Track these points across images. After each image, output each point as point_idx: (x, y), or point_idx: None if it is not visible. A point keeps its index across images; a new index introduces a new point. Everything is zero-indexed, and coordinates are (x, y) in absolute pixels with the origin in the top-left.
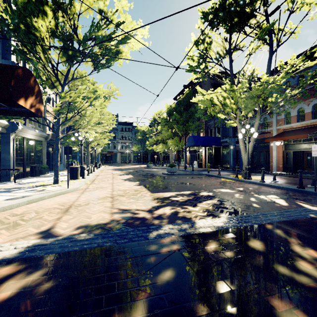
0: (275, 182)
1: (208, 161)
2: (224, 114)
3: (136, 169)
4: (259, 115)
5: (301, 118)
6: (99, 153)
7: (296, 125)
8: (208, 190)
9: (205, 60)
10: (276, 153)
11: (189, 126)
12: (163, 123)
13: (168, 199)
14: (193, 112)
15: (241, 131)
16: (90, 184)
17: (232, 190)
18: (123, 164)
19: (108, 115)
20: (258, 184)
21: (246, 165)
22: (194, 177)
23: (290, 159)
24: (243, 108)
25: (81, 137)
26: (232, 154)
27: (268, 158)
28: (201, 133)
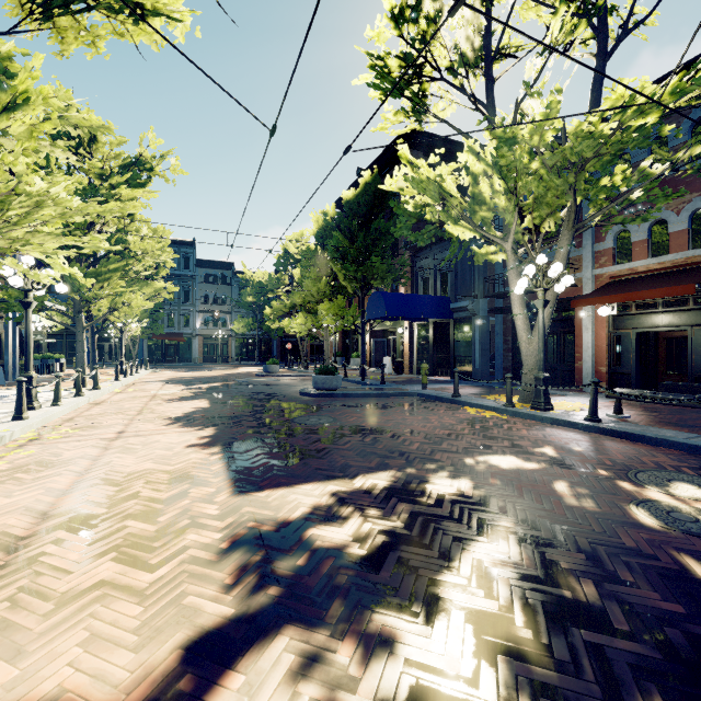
0: (621, 418)
1: (419, 358)
2: (474, 225)
3: (234, 378)
4: (569, 230)
5: (659, 247)
6: (143, 337)
7: (647, 264)
8: (450, 466)
9: (420, 72)
10: (591, 338)
11: (374, 267)
12: (307, 261)
13: (295, 541)
14: (382, 235)
15: (527, 272)
16: (23, 443)
17: (530, 462)
18: (206, 366)
19: (146, 227)
20: (584, 427)
21: (539, 369)
22: (391, 404)
23: (628, 352)
24: (531, 207)
25: (19, 280)
26: (478, 341)
27: (570, 351)
28: (401, 288)
